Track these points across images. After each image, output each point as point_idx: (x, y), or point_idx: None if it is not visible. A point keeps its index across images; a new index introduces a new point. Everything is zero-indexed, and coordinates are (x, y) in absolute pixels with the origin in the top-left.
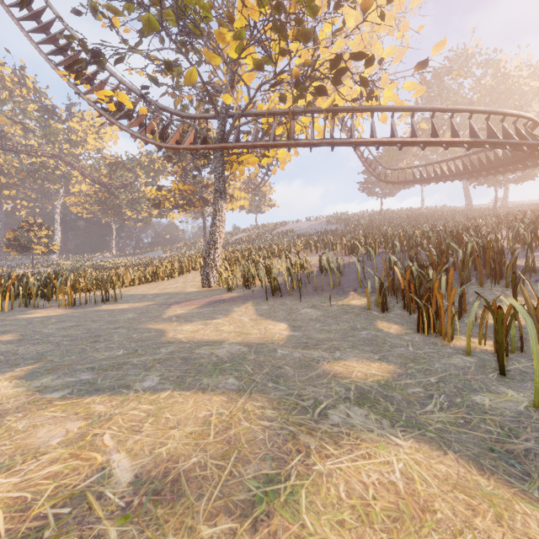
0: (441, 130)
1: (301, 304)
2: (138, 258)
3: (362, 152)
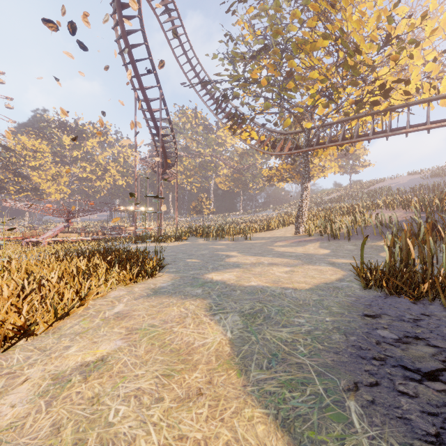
0: None
1: (348, 244)
2: (256, 216)
3: None
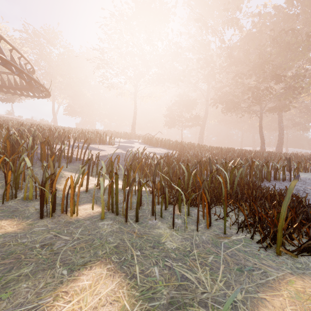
0: None
1: None
2: None
3: None
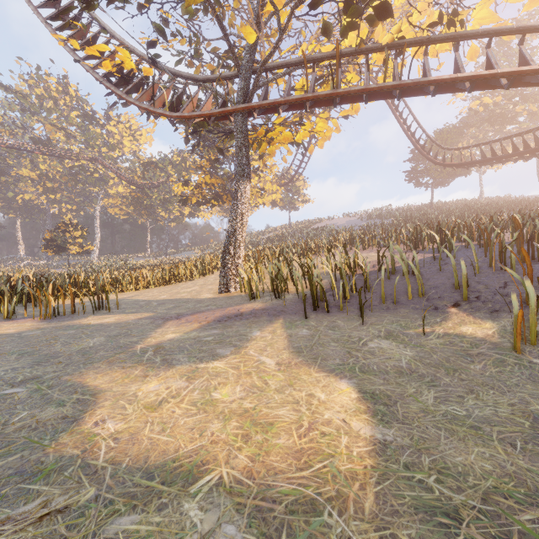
0: (506, 107)
1: (366, 328)
2: (169, 258)
3: (414, 132)
